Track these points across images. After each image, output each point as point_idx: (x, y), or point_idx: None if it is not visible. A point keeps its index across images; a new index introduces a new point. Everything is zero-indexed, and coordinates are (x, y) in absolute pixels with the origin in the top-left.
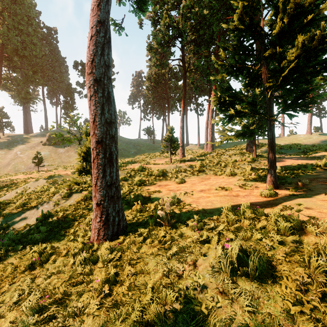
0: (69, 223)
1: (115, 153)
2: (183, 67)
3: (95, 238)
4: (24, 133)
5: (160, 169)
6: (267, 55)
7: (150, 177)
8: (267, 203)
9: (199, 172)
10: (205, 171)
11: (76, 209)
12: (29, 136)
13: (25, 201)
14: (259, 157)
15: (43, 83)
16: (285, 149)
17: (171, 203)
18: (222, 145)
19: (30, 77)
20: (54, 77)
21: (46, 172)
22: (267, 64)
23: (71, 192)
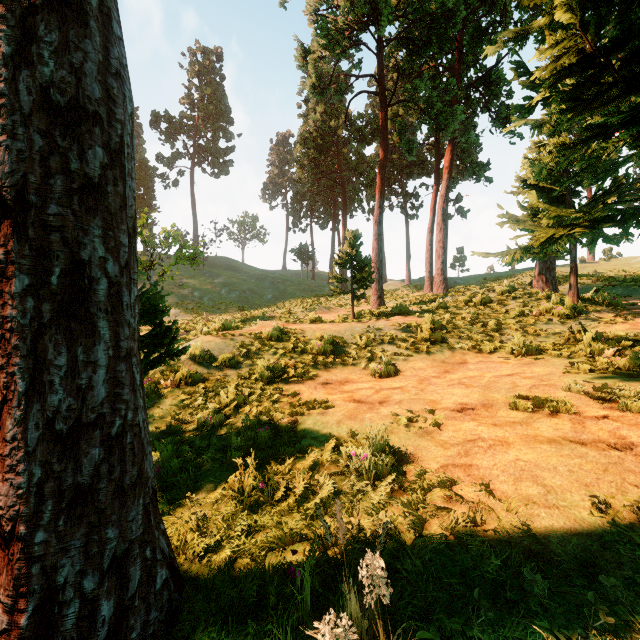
0: None
1: (104, 271)
2: (381, 95)
3: None
4: None
5: (328, 335)
6: None
7: (300, 357)
8: None
9: (430, 343)
10: (446, 342)
11: None
12: None
13: None
14: (586, 303)
15: None
16: (625, 286)
17: (370, 473)
18: (460, 282)
19: None
20: None
21: None
22: None
23: None
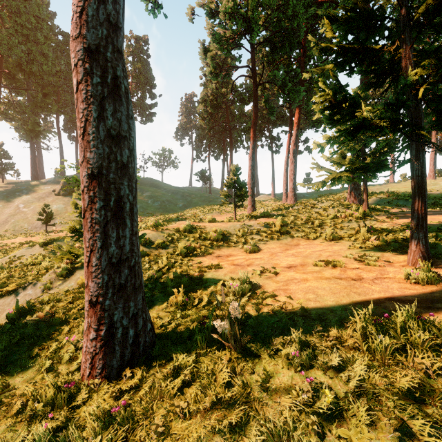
0: (56, 328)
1: (128, 199)
2: (253, 78)
3: (86, 373)
4: (32, 179)
5: (219, 229)
6: (418, 20)
7: (203, 242)
8: (430, 298)
9: (280, 234)
10: (289, 233)
11: (74, 299)
12: (38, 183)
13: (0, 281)
14: (373, 210)
15: (58, 110)
16: (405, 199)
17: (239, 293)
18: (307, 195)
19: (40, 102)
20: (73, 102)
21: (54, 233)
22: (414, 39)
23: (74, 268)
